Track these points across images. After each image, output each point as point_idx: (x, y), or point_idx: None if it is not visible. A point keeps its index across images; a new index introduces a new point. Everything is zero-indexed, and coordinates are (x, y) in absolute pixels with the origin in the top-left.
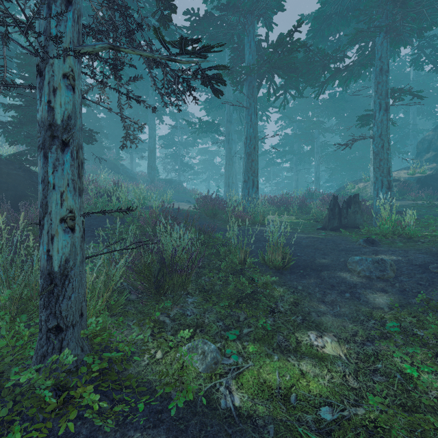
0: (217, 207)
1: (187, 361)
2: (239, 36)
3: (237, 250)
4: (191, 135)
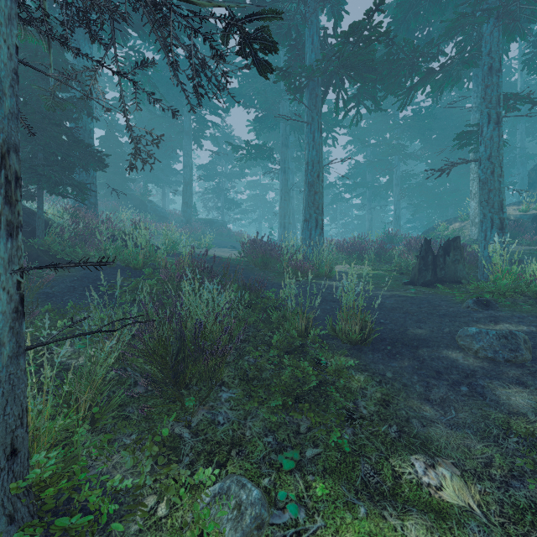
0: (269, 254)
1: (205, 536)
2: (298, 30)
3: (295, 315)
4: (238, 164)
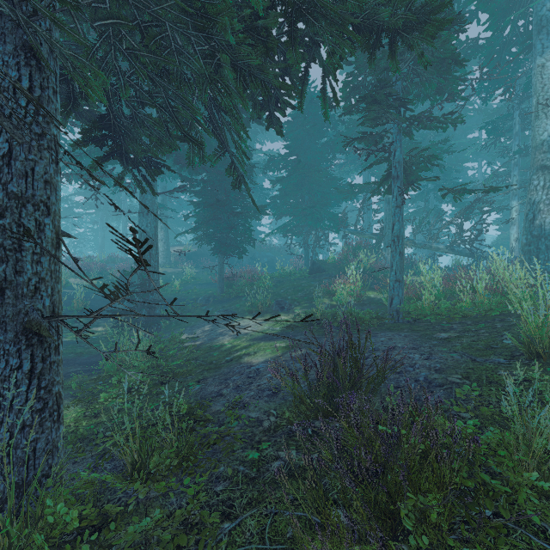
0: None
1: None
2: None
3: None
4: None
